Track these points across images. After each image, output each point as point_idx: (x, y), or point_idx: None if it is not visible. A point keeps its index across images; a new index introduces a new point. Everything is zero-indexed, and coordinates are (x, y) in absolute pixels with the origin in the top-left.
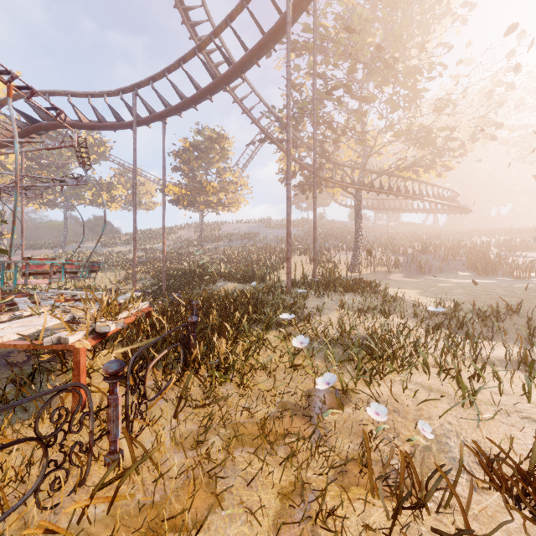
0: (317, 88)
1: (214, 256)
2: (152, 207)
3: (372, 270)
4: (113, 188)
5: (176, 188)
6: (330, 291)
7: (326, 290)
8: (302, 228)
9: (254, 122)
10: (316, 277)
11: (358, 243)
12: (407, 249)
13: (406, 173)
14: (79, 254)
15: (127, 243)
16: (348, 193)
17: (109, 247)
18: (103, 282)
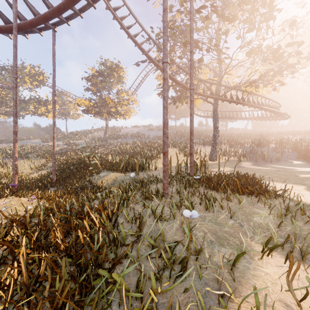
0: (185, 23)
1: (113, 148)
2: (76, 117)
3: (226, 159)
4: (49, 104)
5: (86, 101)
6: (215, 193)
7: (208, 189)
8: (172, 130)
9: (137, 44)
10: (193, 171)
11: (215, 139)
12: (246, 144)
13: (249, 88)
14: (22, 146)
15: (59, 139)
16: (208, 102)
17: (46, 142)
18: (26, 168)
